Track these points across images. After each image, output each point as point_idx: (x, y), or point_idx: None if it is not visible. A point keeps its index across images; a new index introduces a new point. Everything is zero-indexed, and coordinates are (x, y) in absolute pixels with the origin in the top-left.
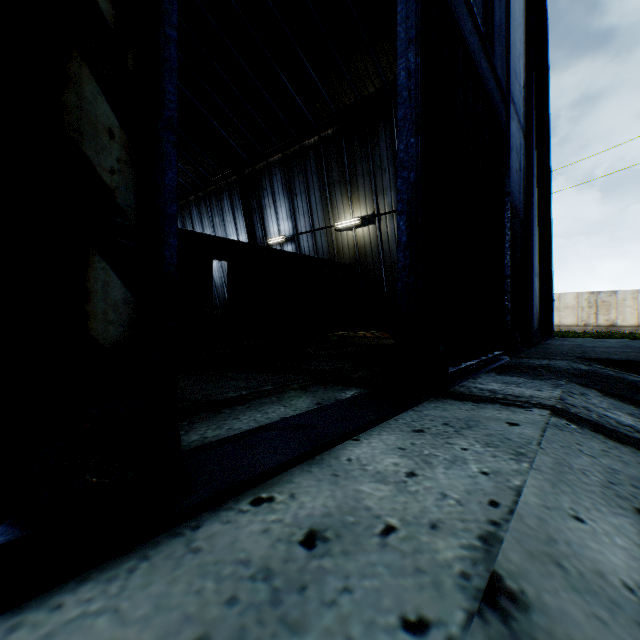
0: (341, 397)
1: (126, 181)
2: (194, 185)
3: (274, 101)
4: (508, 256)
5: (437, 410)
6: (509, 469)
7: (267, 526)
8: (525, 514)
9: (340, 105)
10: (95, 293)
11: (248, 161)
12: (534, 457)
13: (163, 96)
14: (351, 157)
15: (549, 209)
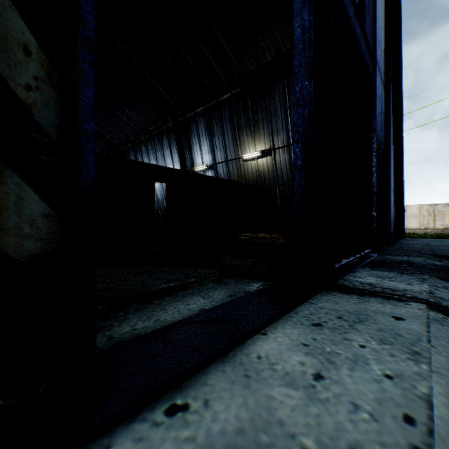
0: (249, 289)
1: (45, 99)
2: (143, 130)
3: (199, 69)
4: (374, 177)
5: (329, 303)
6: (410, 371)
7: (179, 447)
8: (445, 435)
9: (246, 70)
10: (6, 208)
11: (180, 112)
12: (429, 357)
13: (80, 16)
14: (254, 108)
15: (401, 143)
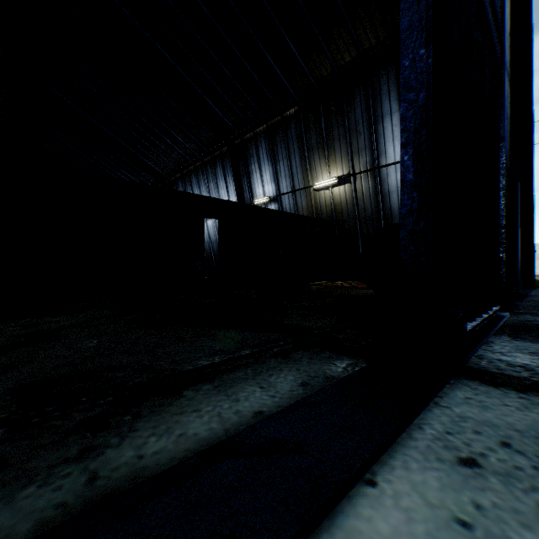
0: (331, 372)
1: None
2: (193, 157)
3: (259, 78)
4: (502, 205)
5: (472, 406)
6: None
7: None
8: None
9: (318, 76)
10: None
11: (237, 133)
12: None
13: None
14: (328, 123)
15: (531, 160)
